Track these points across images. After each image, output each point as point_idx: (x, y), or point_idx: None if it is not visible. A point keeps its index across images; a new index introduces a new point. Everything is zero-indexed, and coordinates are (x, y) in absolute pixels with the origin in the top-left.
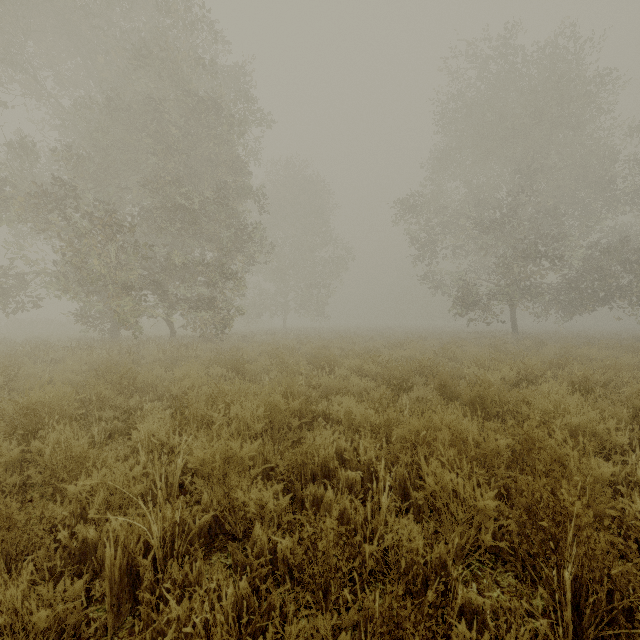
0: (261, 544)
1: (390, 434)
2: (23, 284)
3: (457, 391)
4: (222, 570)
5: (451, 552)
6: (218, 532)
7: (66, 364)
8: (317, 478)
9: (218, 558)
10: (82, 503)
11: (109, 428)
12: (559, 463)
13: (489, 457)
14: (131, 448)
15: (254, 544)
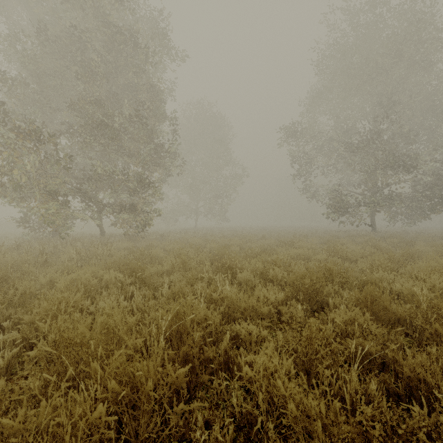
0: None
1: None
2: None
3: (397, 314)
4: None
5: None
6: None
7: None
8: None
9: None
10: None
11: None
12: None
13: None
14: None
15: None
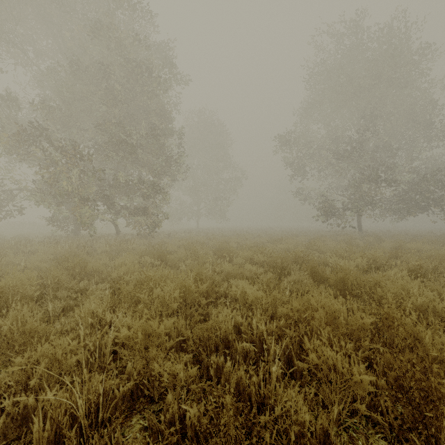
0: (172, 410)
1: (276, 311)
2: (11, 197)
3: (324, 276)
4: (136, 440)
5: (333, 422)
6: (139, 395)
7: (37, 255)
8: (219, 348)
9: (137, 420)
10: (27, 373)
11: (62, 305)
12: (413, 338)
13: (356, 332)
14: (76, 322)
15: (167, 409)
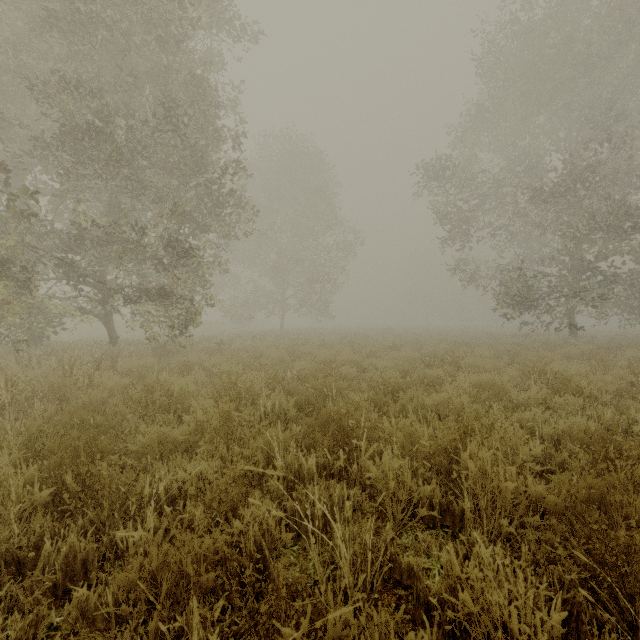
0: None
1: None
2: None
3: None
4: None
5: None
6: None
7: None
8: None
9: None
10: None
11: None
12: None
13: None
14: None
15: None
